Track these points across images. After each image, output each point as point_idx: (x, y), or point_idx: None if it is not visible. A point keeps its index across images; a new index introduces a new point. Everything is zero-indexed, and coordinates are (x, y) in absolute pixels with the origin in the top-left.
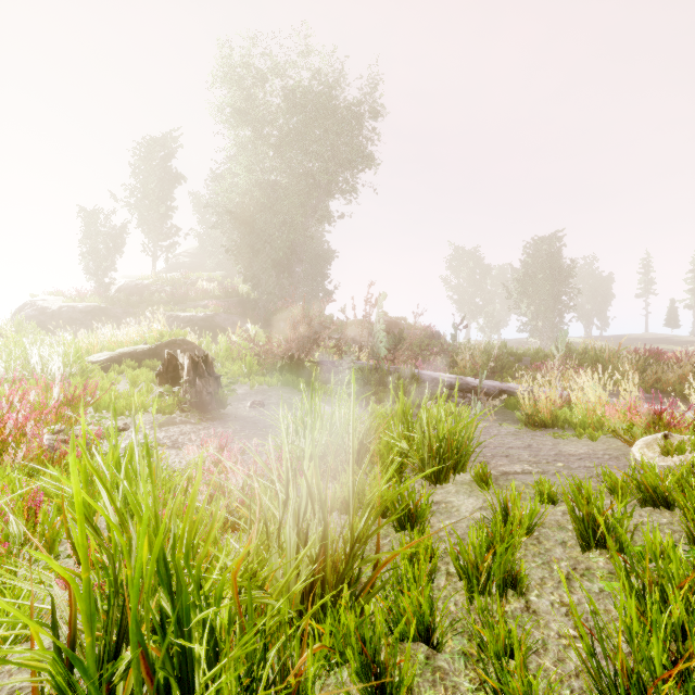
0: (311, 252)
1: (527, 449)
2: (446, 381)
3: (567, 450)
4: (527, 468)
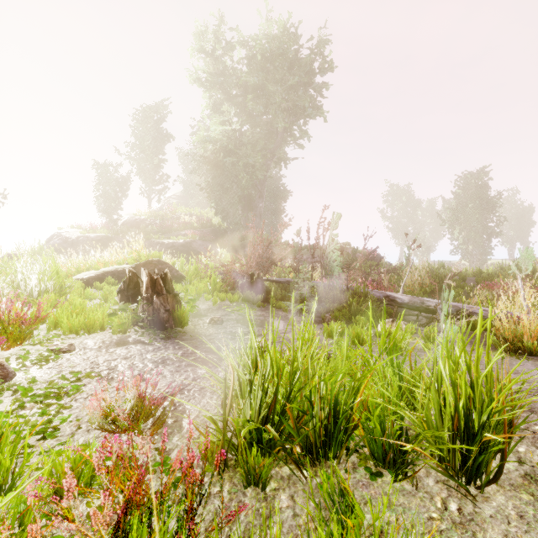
0: (270, 192)
1: None
2: (400, 299)
3: None
4: None
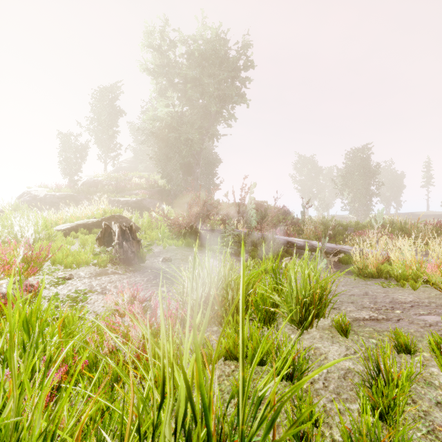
0: (205, 159)
1: (365, 296)
2: (297, 244)
3: (398, 298)
4: (372, 315)
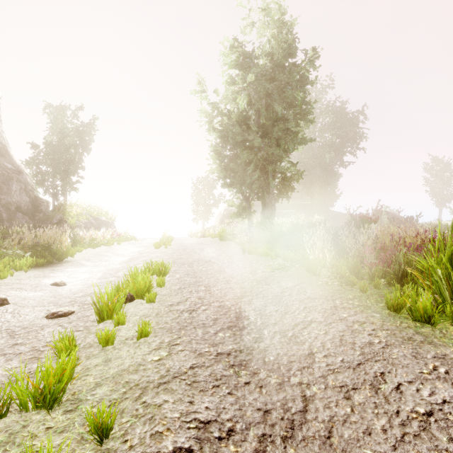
0: None
1: None
2: None
3: None
4: None
